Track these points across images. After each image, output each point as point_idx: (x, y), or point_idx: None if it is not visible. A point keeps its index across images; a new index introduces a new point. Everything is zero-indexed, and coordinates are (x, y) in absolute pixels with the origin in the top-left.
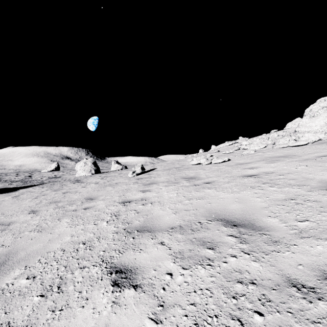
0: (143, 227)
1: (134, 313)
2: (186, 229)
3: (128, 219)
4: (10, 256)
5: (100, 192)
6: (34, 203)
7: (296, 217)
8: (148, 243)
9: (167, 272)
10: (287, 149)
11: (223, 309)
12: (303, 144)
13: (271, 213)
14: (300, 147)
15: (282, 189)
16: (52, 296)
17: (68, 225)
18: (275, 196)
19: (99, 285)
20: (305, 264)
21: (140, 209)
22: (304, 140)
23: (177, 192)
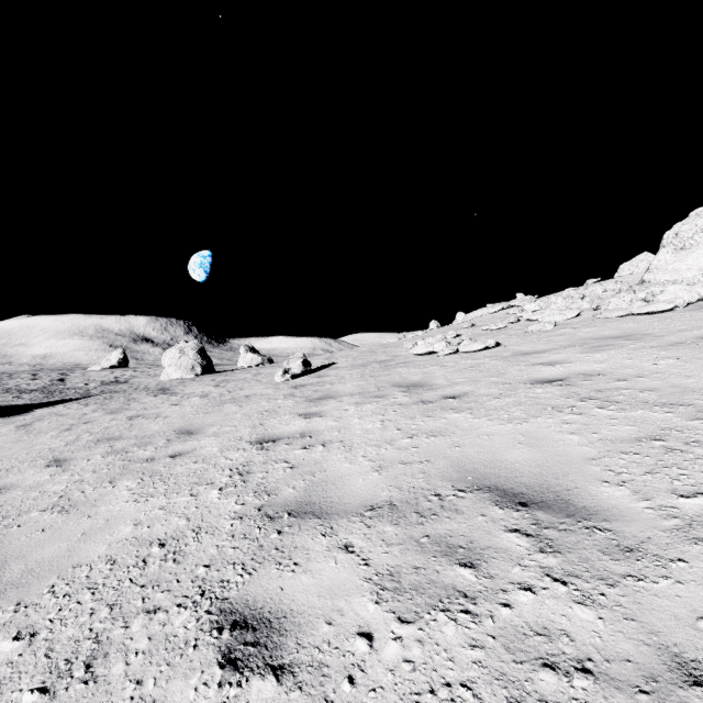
0: (304, 503)
1: None
2: (405, 512)
3: (269, 483)
4: None
5: (210, 418)
6: (64, 441)
7: (673, 485)
8: (314, 548)
9: (361, 629)
10: (629, 322)
11: None
12: (664, 309)
13: (609, 473)
14: (657, 316)
15: (628, 414)
16: (68, 691)
17: (130, 496)
18: (614, 432)
19: (189, 664)
20: None
21: (298, 459)
22: (665, 301)
23: (383, 418)
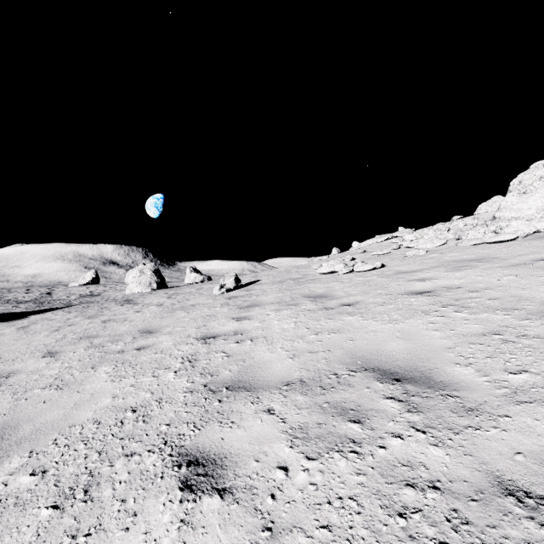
0: (238, 381)
1: (218, 543)
2: (311, 386)
3: (211, 367)
4: (5, 433)
5: (165, 321)
6: (54, 338)
7: (505, 365)
8: (245, 412)
9: (280, 464)
10: (482, 248)
11: (381, 537)
12: (509, 239)
13: (460, 358)
14: (503, 244)
15: (477, 316)
16: (73, 507)
17: (108, 378)
18: (466, 329)
19: (158, 489)
20: (528, 453)
21: (233, 350)
22: (510, 233)
23: (296, 320)
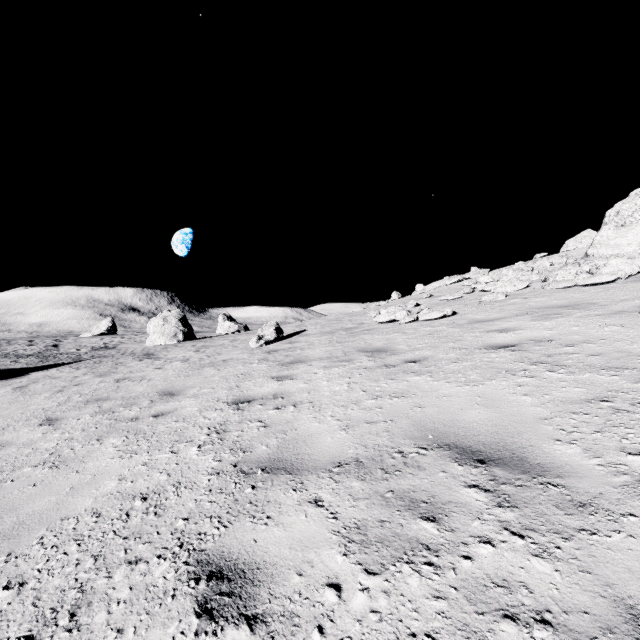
0: (276, 460)
1: None
2: (370, 468)
3: (244, 441)
4: None
5: (190, 380)
6: (56, 401)
7: (621, 443)
8: (285, 502)
9: (330, 580)
10: (575, 292)
11: None
12: (608, 281)
13: (561, 432)
14: (600, 287)
15: (577, 377)
16: (53, 639)
17: (116, 453)
18: (564, 393)
19: (167, 614)
20: None
21: (271, 419)
22: (608, 273)
23: (349, 381)
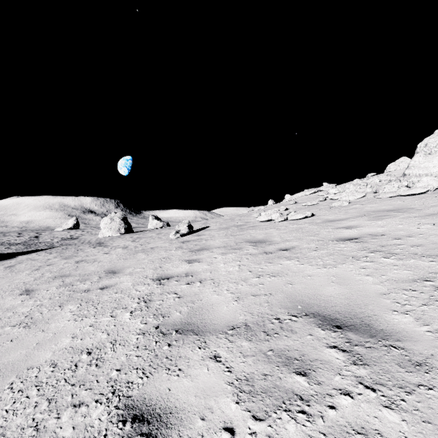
0: (187, 323)
1: None
2: (256, 331)
3: (164, 308)
4: None
5: (127, 262)
6: (33, 277)
7: None
8: (193, 358)
9: (226, 424)
10: (398, 200)
11: None
12: (421, 192)
13: (397, 304)
14: (416, 196)
15: (404, 262)
16: None
17: (71, 317)
18: (396, 274)
19: None
20: None
21: (183, 292)
22: (421, 187)
23: (239, 264)
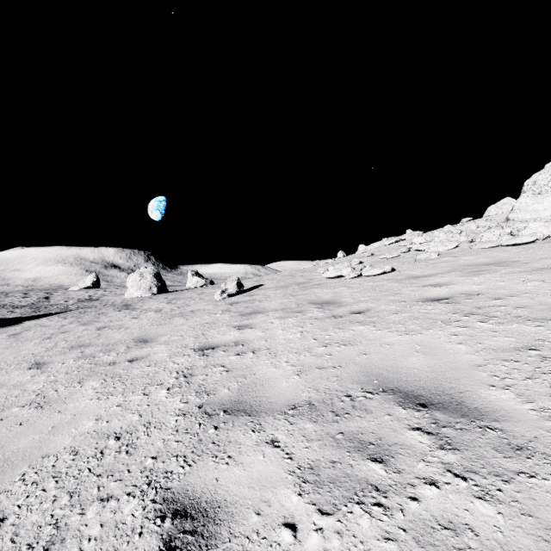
0: (237, 402)
1: None
2: (322, 411)
3: (208, 384)
4: None
5: (162, 329)
6: (44, 347)
7: None
8: (245, 443)
9: (286, 520)
10: (499, 251)
11: None
12: (528, 241)
13: (495, 378)
14: (521, 247)
15: (505, 327)
16: None
17: (94, 395)
18: (495, 342)
19: None
20: None
21: (233, 364)
22: (528, 235)
23: (302, 330)
